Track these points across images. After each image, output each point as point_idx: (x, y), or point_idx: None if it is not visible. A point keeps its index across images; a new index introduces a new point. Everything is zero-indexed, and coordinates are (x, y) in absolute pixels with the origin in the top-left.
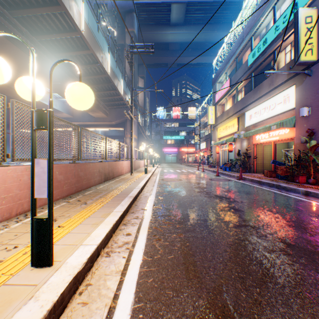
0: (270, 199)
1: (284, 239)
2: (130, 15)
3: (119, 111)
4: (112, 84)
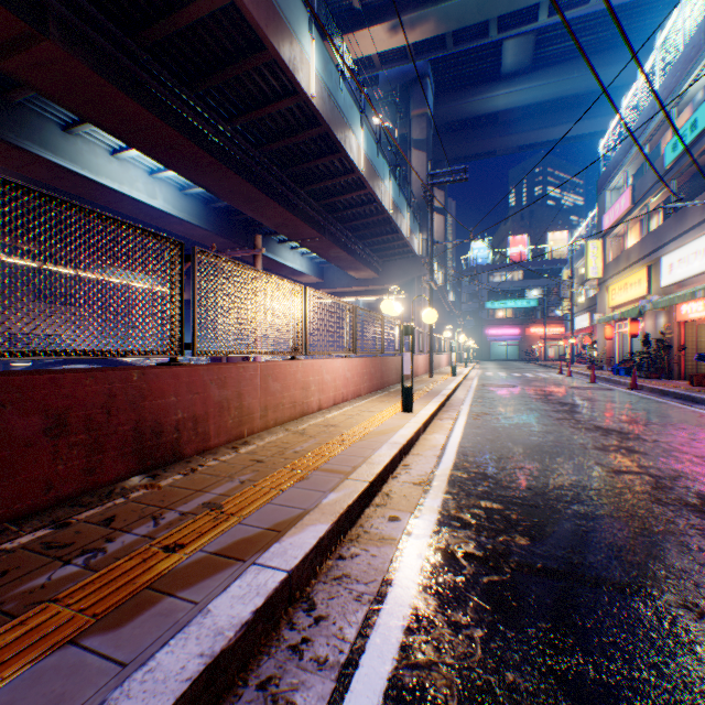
0: (642, 408)
1: (598, 426)
2: (419, 85)
3: (399, 265)
4: (392, 226)
